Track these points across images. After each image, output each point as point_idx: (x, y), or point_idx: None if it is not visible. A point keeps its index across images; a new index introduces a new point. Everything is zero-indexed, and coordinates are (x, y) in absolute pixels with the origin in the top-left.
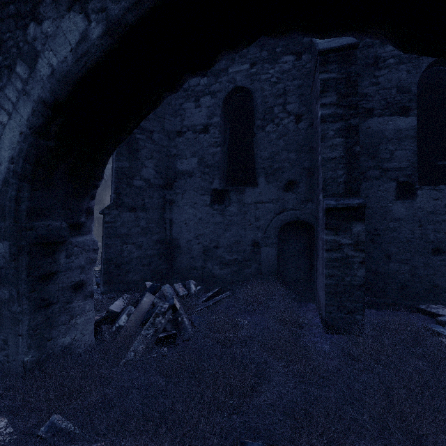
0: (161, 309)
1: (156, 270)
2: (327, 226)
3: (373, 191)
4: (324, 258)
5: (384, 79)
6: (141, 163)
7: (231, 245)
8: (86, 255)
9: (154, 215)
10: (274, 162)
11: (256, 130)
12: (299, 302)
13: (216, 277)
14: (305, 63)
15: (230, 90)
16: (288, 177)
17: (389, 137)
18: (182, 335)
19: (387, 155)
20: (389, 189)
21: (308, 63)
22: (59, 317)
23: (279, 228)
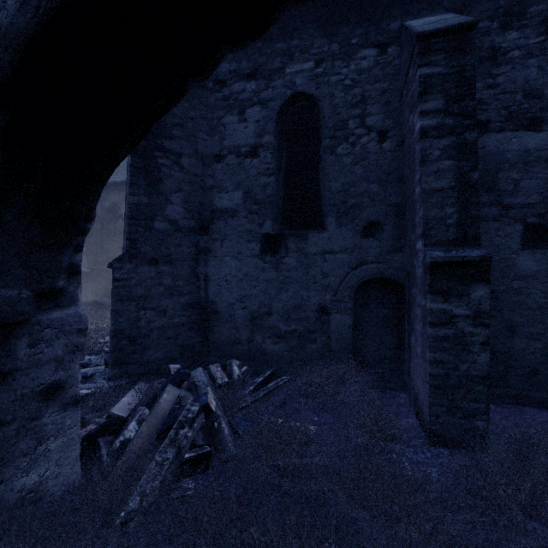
0: (187, 415)
1: (186, 345)
2: (433, 289)
3: (489, 236)
4: (427, 336)
5: (505, 79)
6: (164, 198)
7: (288, 311)
8: (66, 340)
9: (183, 269)
10: (349, 196)
11: (324, 153)
12: (383, 390)
13: (268, 354)
14: (392, 58)
15: (287, 98)
16: (368, 217)
17: (512, 161)
18: (220, 453)
19: (510, 186)
20: (512, 235)
21: (396, 59)
22: (16, 444)
23: (356, 288)
